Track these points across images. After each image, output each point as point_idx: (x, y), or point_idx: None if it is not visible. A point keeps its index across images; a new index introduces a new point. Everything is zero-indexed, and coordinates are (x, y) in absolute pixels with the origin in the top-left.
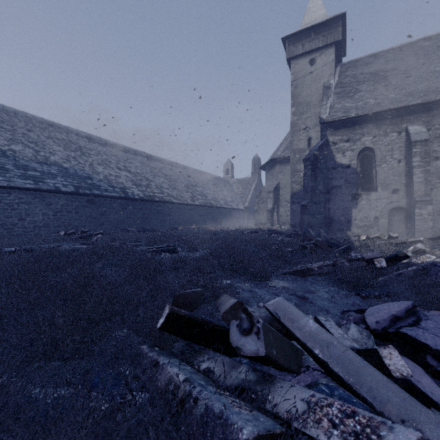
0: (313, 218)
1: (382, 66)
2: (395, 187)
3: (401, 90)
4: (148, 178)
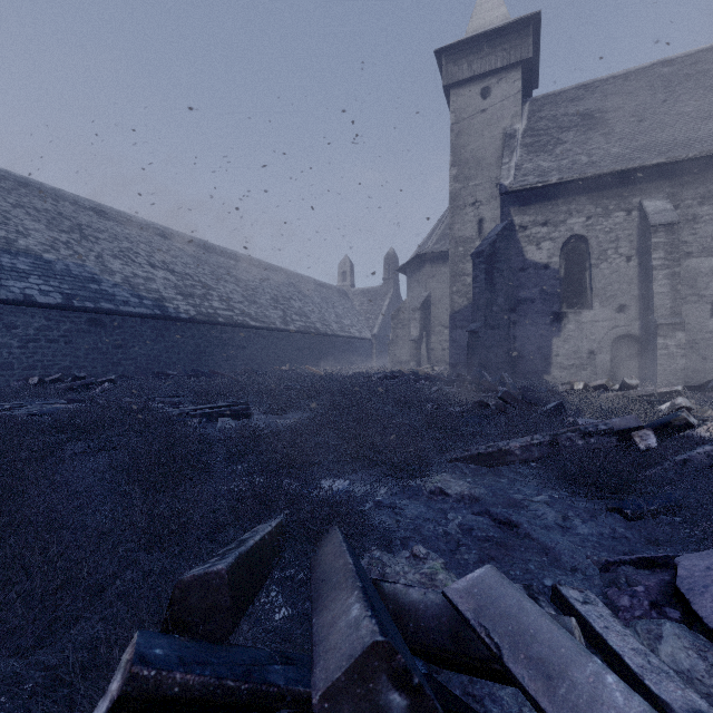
0: (489, 354)
1: (598, 103)
2: (622, 301)
3: (631, 142)
4: (207, 283)
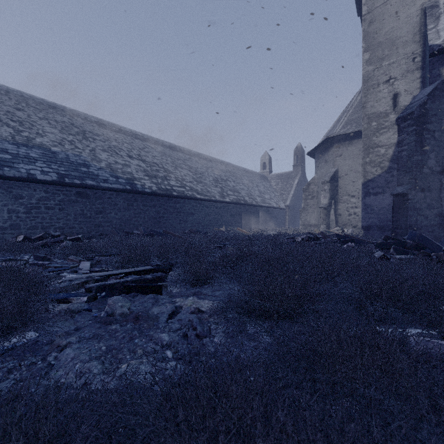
0: (419, 216)
1: None
2: None
3: None
4: (168, 169)
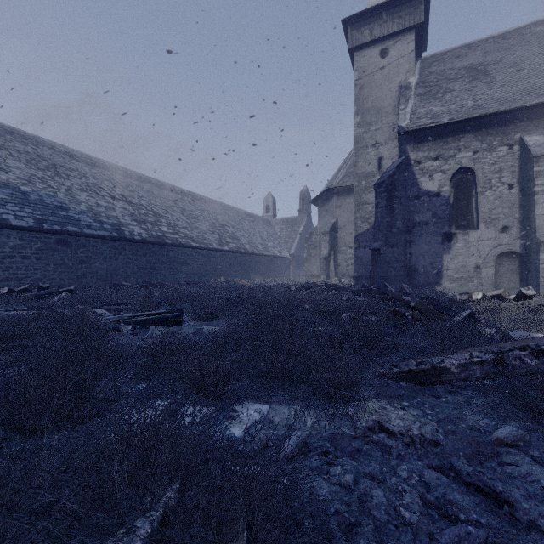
0: (389, 268)
1: (480, 58)
2: (505, 223)
3: (512, 87)
4: (158, 212)
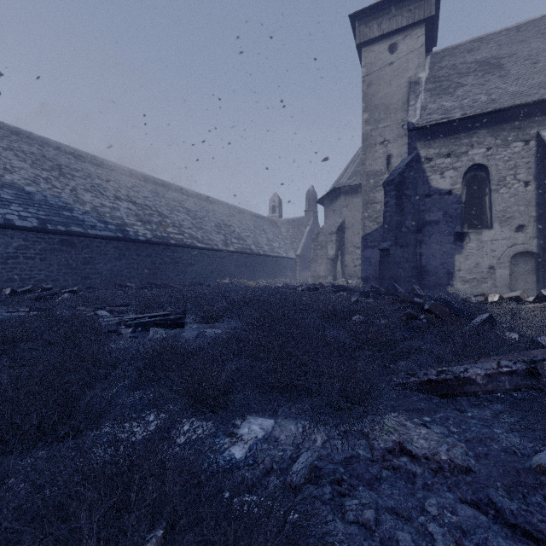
0: (399, 269)
1: (493, 52)
2: (520, 222)
3: (527, 80)
4: (163, 213)
